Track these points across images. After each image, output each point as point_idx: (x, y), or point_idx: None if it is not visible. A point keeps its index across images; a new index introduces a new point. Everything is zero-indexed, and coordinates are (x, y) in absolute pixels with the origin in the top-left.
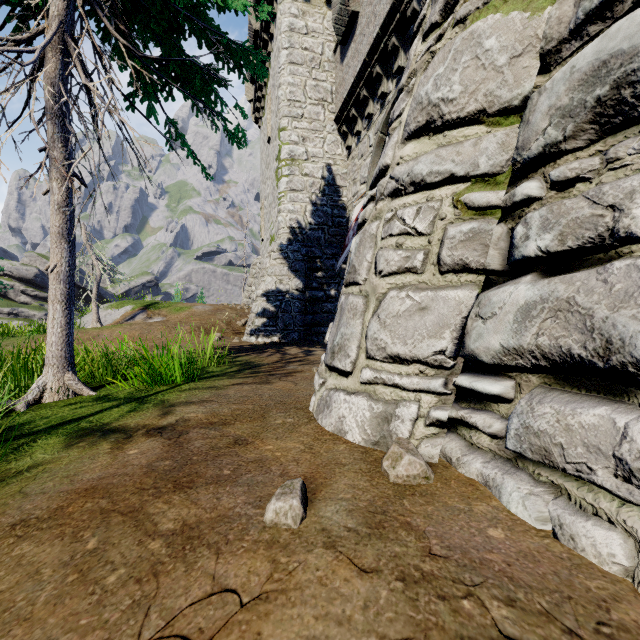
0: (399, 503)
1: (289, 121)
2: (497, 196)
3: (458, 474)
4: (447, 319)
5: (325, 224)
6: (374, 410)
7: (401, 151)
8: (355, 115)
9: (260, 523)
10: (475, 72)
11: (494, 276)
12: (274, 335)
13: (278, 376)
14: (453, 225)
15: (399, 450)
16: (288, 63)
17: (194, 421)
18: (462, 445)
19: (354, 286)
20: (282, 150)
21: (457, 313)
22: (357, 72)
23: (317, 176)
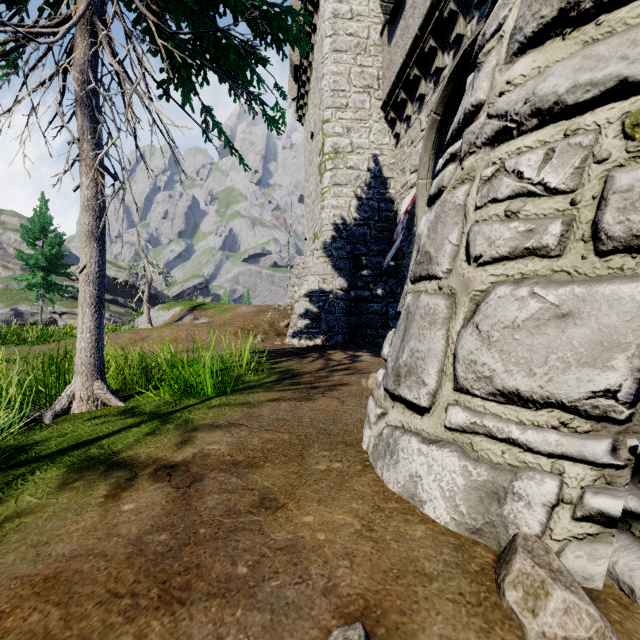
0: None
1: (333, 112)
2: None
3: None
4: (619, 335)
5: (371, 219)
6: (472, 476)
7: (507, 73)
8: (404, 98)
9: None
10: None
11: None
12: (317, 337)
13: (321, 390)
14: (625, 169)
15: (536, 571)
16: (332, 51)
17: (214, 457)
18: None
19: (428, 281)
20: (325, 143)
21: None
22: (407, 50)
23: (362, 168)
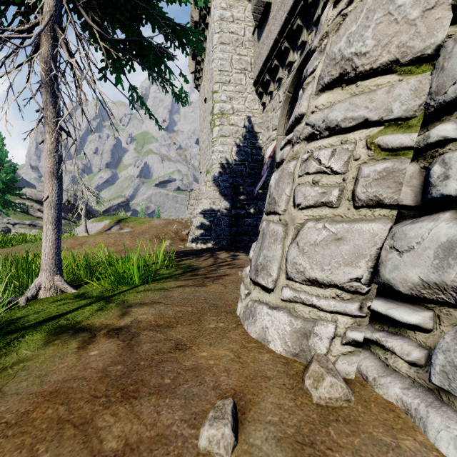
0: (325, 431)
1: (220, 86)
2: (410, 138)
3: (376, 395)
4: (362, 250)
5: (246, 160)
6: (294, 325)
7: (315, 101)
8: (268, 79)
9: (194, 448)
10: (387, 27)
11: (405, 210)
12: (209, 242)
13: (212, 279)
14: (367, 165)
15: (320, 370)
16: (219, 43)
17: (145, 323)
18: (377, 365)
19: (274, 215)
20: (215, 107)
21: (372, 244)
22: (270, 47)
23: (240, 125)
